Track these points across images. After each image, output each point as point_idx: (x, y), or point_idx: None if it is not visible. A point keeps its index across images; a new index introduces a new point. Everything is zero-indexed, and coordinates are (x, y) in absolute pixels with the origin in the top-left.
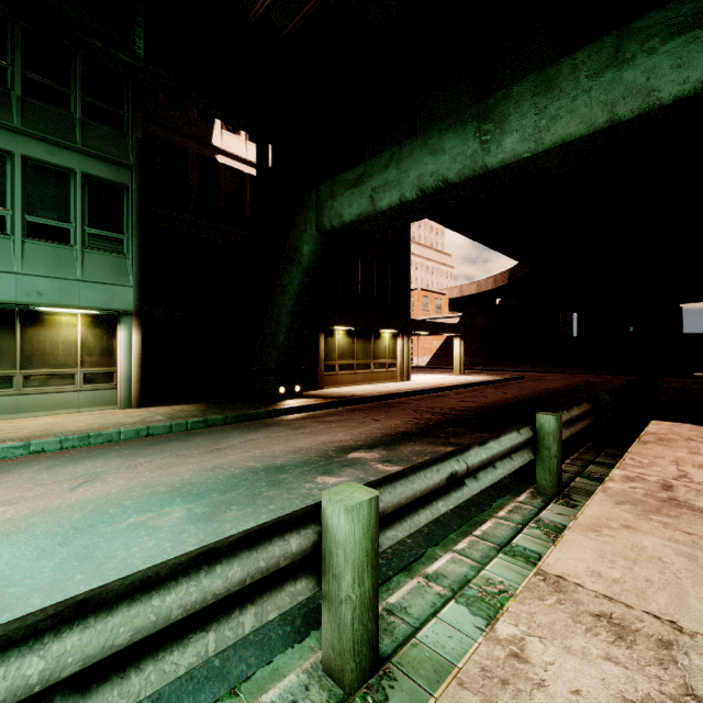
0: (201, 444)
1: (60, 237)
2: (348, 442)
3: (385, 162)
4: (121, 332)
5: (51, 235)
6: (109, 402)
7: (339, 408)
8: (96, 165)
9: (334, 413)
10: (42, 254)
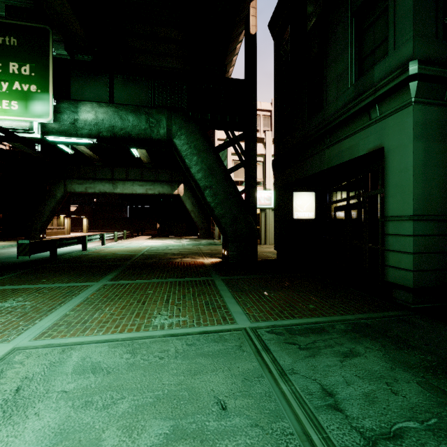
0: None
1: None
2: None
3: (90, 182)
4: None
5: None
6: None
7: None
8: None
9: None
10: None
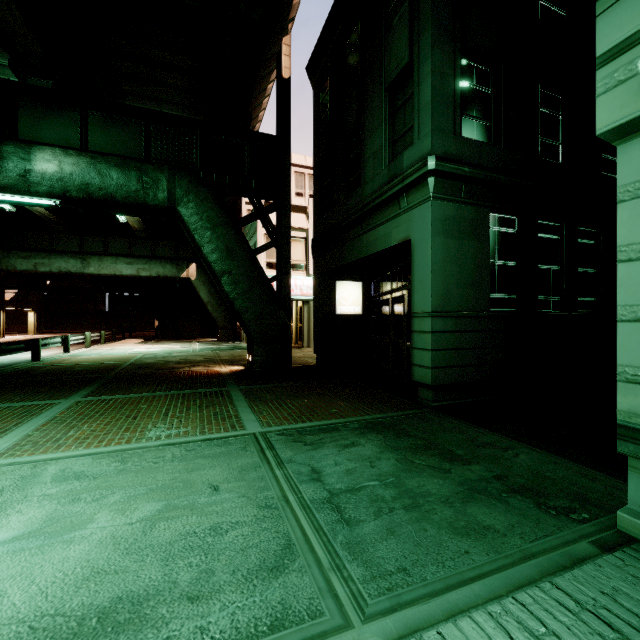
0: None
1: None
2: None
3: (43, 256)
4: None
5: None
6: None
7: None
8: None
9: None
10: None
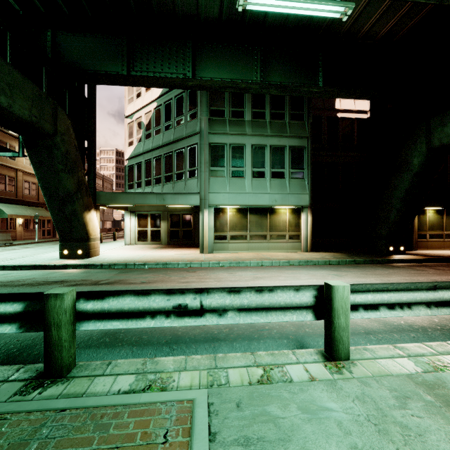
0: (366, 270)
1: (281, 176)
2: None
3: None
4: (303, 216)
5: (278, 175)
6: (298, 248)
7: (442, 263)
8: (293, 140)
9: (441, 265)
10: (276, 184)
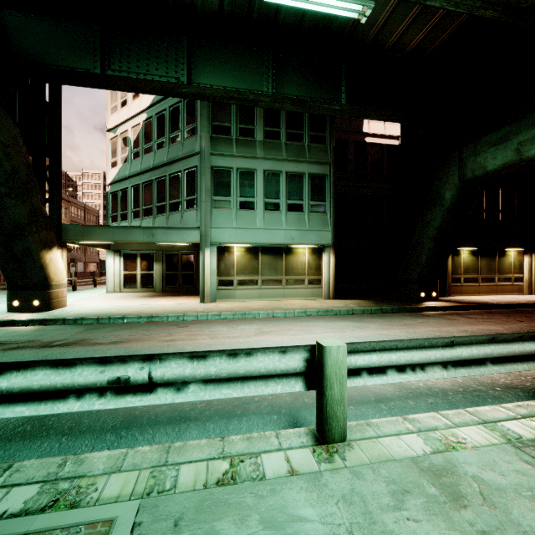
0: (392, 321)
1: (299, 209)
2: (503, 331)
3: (532, 121)
4: (325, 256)
5: (296, 208)
6: (319, 295)
7: (476, 310)
8: (313, 167)
9: (474, 313)
10: (293, 218)
